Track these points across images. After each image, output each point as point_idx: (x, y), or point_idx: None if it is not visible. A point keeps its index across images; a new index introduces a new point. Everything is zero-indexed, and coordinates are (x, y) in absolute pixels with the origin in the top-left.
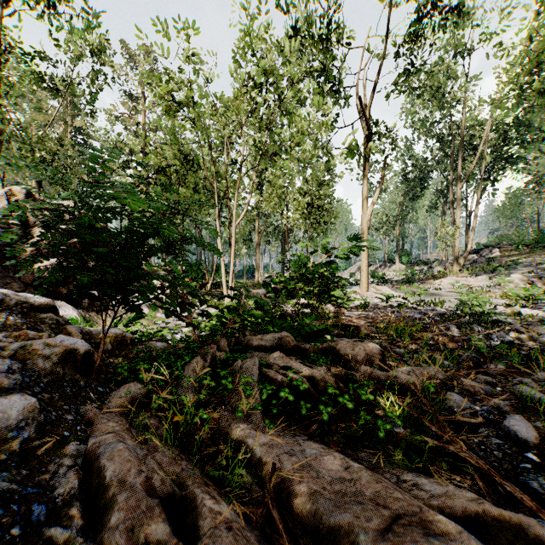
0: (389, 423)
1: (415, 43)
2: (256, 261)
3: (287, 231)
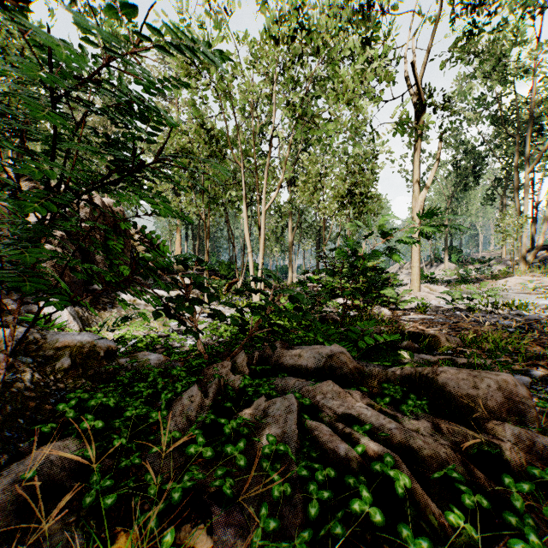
0: None
1: None
2: (289, 260)
3: (323, 224)
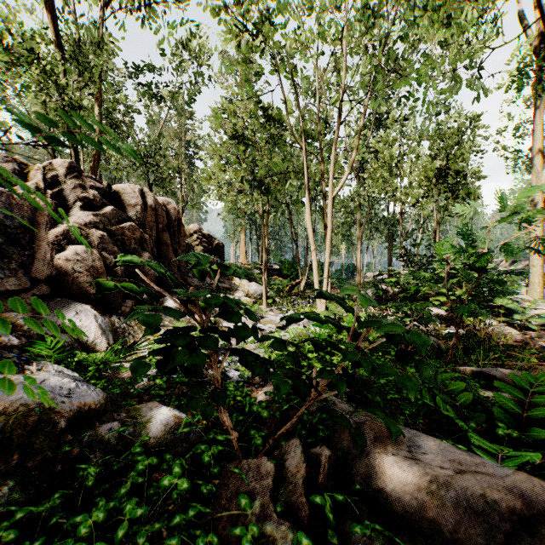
0: None
1: None
2: (357, 258)
3: (401, 216)
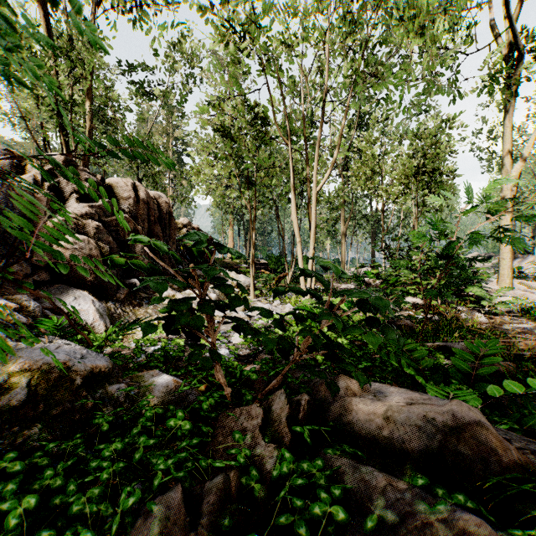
0: None
1: None
2: (342, 253)
3: (382, 212)
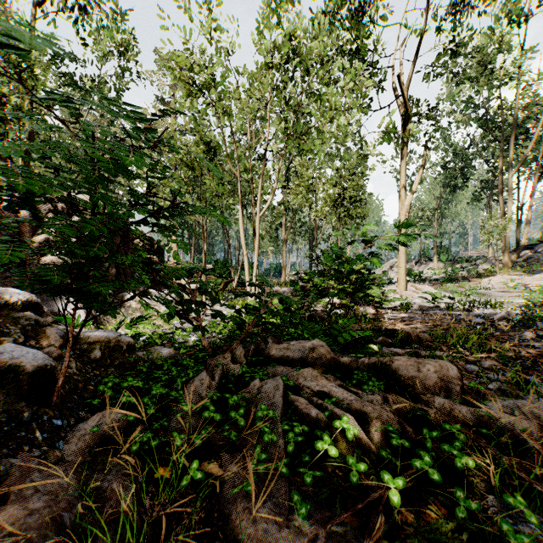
0: (506, 512)
1: (463, 8)
2: (283, 259)
3: (315, 226)
